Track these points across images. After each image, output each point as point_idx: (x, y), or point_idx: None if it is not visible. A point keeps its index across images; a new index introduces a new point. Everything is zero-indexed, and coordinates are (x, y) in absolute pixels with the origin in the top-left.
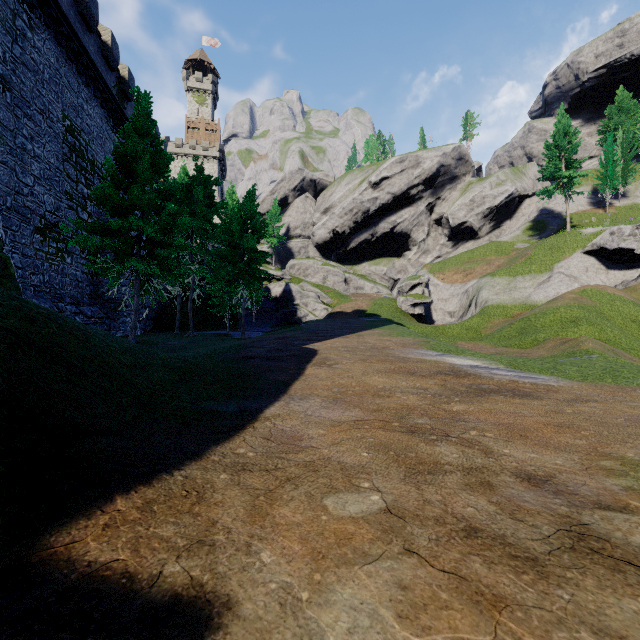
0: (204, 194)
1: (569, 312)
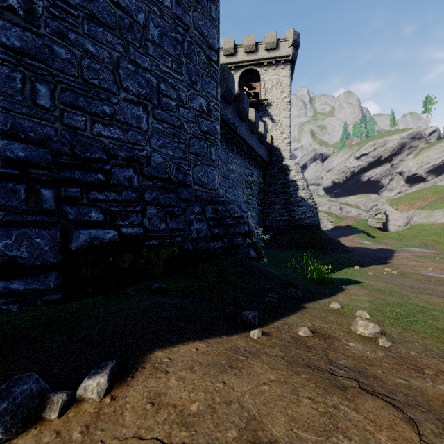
0: None
1: (435, 230)
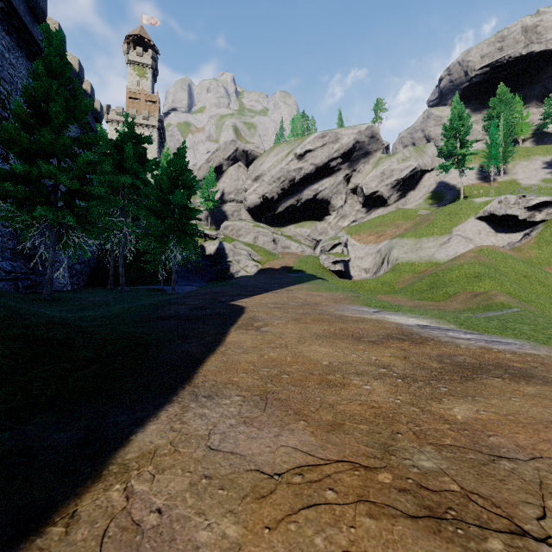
0: (135, 151)
1: (472, 268)
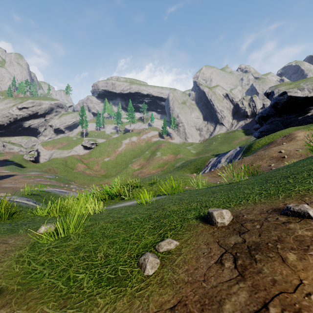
0: None
1: (59, 161)
